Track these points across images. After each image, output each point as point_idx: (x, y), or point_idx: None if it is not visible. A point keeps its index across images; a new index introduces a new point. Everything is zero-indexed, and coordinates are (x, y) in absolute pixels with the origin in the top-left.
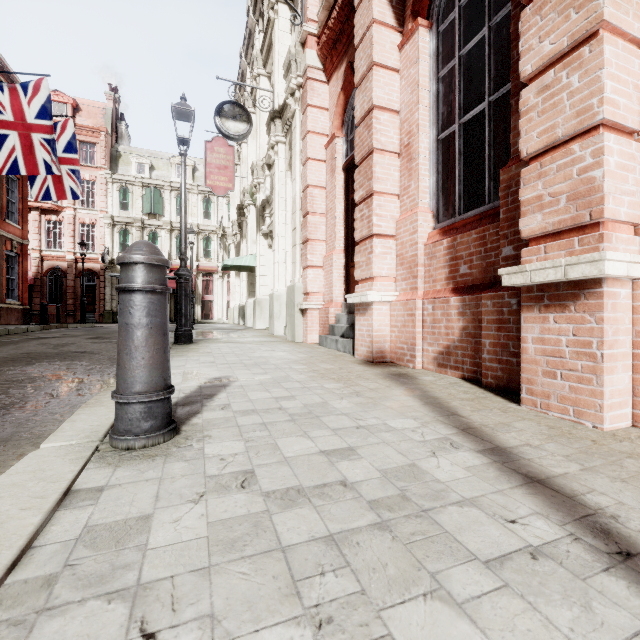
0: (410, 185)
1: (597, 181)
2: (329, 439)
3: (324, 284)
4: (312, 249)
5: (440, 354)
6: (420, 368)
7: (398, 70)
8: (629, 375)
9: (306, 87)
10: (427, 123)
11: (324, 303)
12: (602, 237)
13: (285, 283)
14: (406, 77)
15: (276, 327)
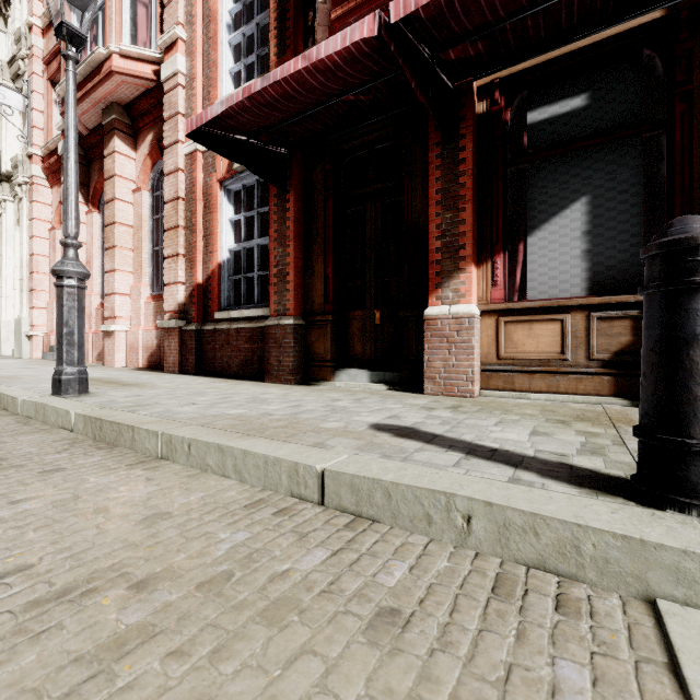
0: (90, 280)
1: (114, 307)
2: (25, 369)
3: (48, 320)
4: (37, 296)
5: (98, 356)
6: (92, 363)
7: (86, 223)
8: (126, 354)
9: (32, 188)
10: (99, 255)
11: (48, 332)
12: (115, 321)
13: (14, 314)
14: (89, 229)
15: (4, 349)
